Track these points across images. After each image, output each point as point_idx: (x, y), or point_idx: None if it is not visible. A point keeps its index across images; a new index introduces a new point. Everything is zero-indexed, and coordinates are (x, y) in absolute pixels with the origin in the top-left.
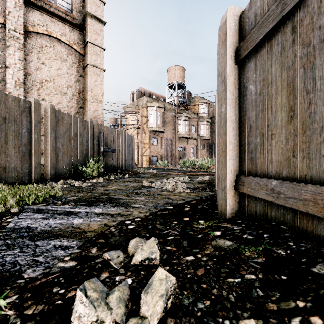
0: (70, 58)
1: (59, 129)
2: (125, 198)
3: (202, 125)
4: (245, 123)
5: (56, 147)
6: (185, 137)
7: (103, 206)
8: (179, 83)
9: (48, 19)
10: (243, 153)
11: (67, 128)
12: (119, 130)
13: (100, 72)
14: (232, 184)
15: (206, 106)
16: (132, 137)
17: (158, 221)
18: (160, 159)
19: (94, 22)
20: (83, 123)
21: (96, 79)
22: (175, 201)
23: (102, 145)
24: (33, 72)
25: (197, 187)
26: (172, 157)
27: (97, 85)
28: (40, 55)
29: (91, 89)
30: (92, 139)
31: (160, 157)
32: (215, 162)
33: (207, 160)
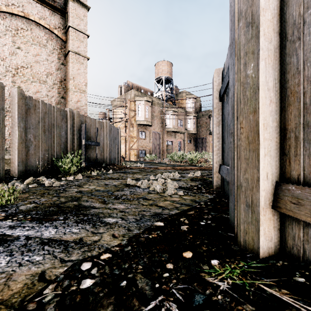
0: (50, 44)
1: (31, 119)
2: (99, 205)
3: (189, 120)
4: (299, 89)
5: (27, 139)
6: (173, 131)
7: (60, 223)
8: (167, 78)
9: (24, 0)
10: (291, 144)
11: (41, 118)
12: (104, 122)
13: (84, 60)
14: (268, 197)
15: (193, 101)
16: (118, 130)
17: (140, 262)
18: (148, 152)
19: (77, 5)
20: (62, 113)
21: (79, 67)
22: (166, 211)
23: (83, 138)
24: (6, 56)
25: (190, 186)
26: (160, 150)
27: (81, 74)
28: (15, 38)
29: (74, 77)
30: (72, 131)
31: (148, 151)
32: (213, 157)
33: (195, 154)
